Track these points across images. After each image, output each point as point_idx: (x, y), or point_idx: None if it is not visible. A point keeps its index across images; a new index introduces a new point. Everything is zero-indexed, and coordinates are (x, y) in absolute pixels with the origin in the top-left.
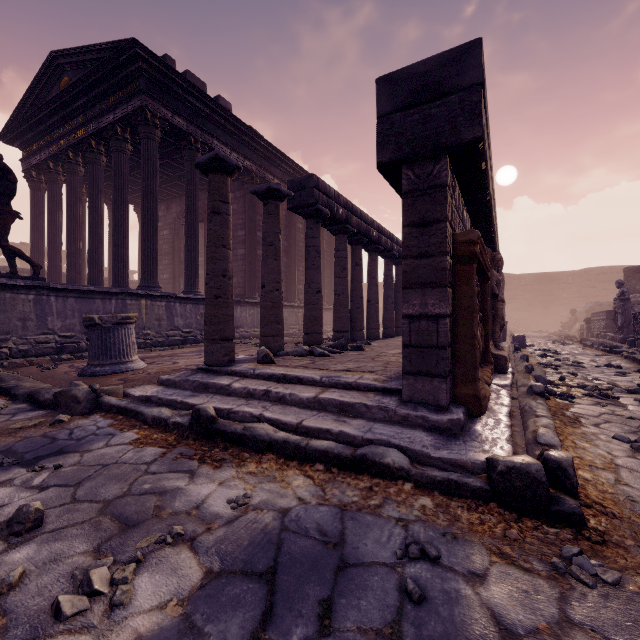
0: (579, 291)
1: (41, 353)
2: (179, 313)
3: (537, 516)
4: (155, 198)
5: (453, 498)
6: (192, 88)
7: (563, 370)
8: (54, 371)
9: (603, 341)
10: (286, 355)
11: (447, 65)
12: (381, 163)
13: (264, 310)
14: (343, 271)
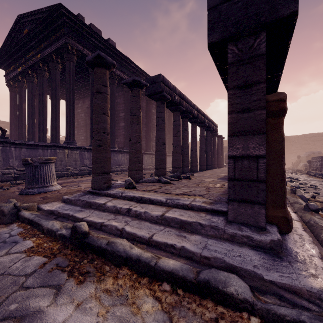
0: (301, 146)
1: (5, 180)
2: (87, 157)
3: None
4: (73, 94)
5: None
6: (94, 33)
7: (308, 190)
8: (7, 191)
9: (320, 173)
10: (144, 182)
11: None
12: (211, 43)
13: (131, 155)
14: (178, 133)
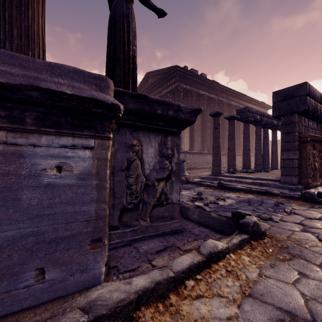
0: None
1: None
2: (188, 158)
3: (312, 202)
4: None
5: (291, 199)
6: (193, 74)
7: None
8: None
9: None
10: (237, 172)
11: (295, 89)
12: (274, 116)
13: (229, 157)
14: (259, 140)
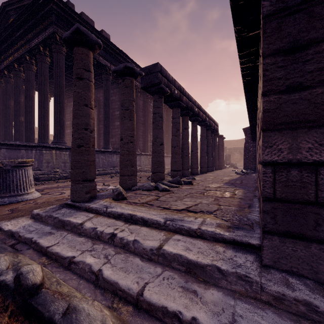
0: None
1: None
2: None
3: None
4: (62, 89)
5: None
6: (85, 23)
7: None
8: None
9: None
10: (138, 189)
11: None
12: None
13: (122, 156)
14: (177, 131)
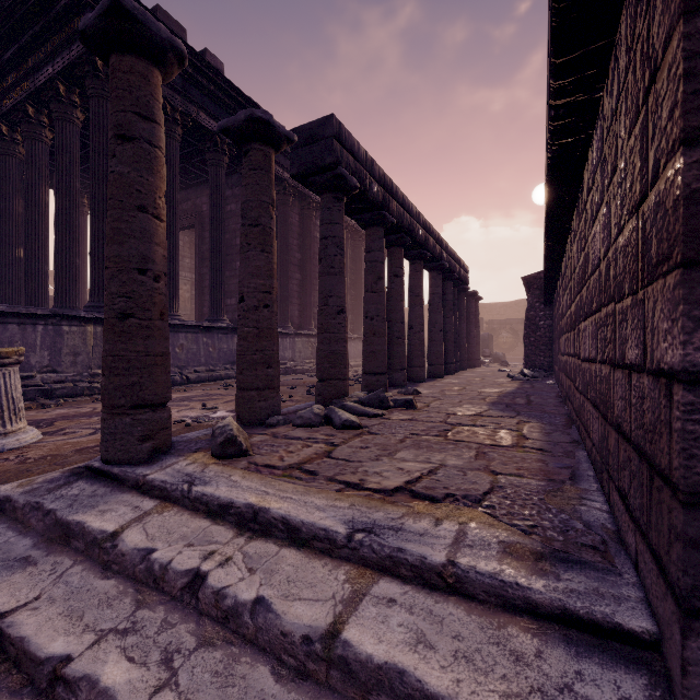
0: None
1: None
2: None
3: None
4: None
5: None
6: None
7: None
8: None
9: None
10: (282, 423)
11: None
12: None
13: (242, 342)
14: (378, 282)
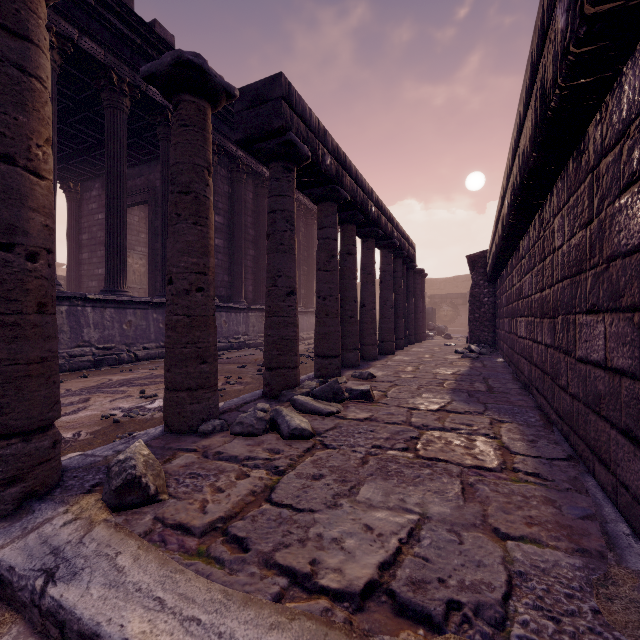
0: None
1: None
2: (92, 321)
3: None
4: None
5: None
6: None
7: None
8: None
9: None
10: (219, 430)
11: None
12: None
13: (170, 333)
14: (331, 260)
